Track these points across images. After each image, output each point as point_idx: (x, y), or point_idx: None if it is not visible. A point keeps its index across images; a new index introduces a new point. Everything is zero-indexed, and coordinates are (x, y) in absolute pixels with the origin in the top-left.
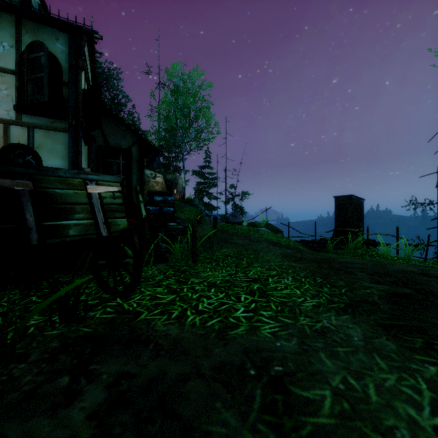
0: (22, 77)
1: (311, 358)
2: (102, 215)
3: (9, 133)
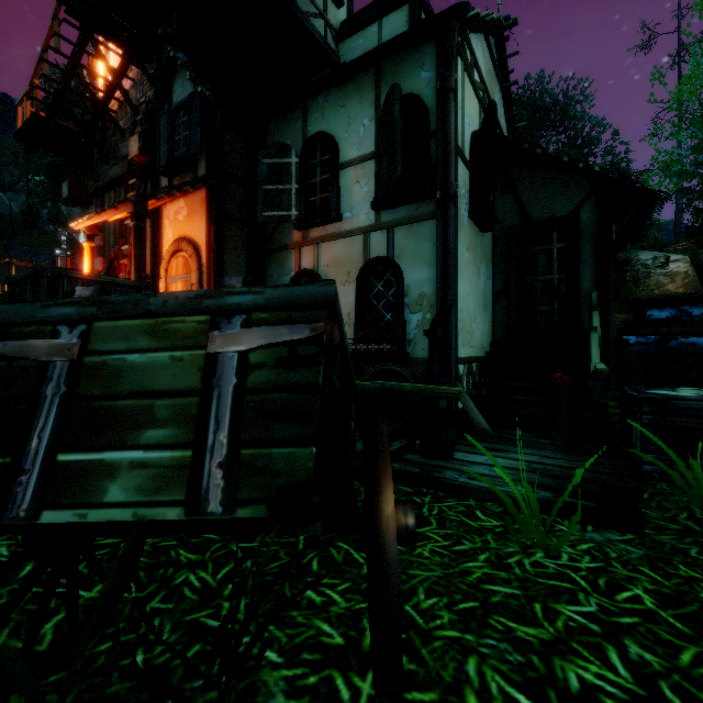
0: (379, 157)
1: None
2: (226, 431)
3: (368, 246)
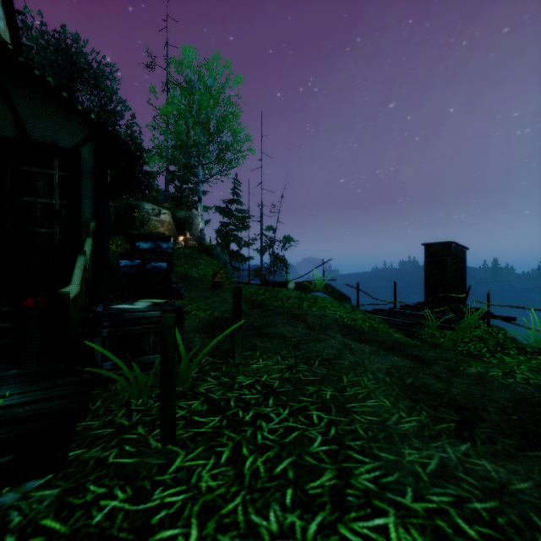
0: None
1: None
2: None
3: None
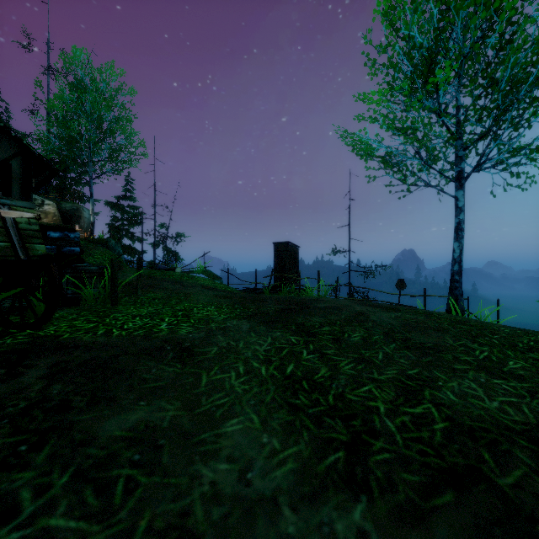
0: None
1: (211, 338)
2: (19, 239)
3: None
